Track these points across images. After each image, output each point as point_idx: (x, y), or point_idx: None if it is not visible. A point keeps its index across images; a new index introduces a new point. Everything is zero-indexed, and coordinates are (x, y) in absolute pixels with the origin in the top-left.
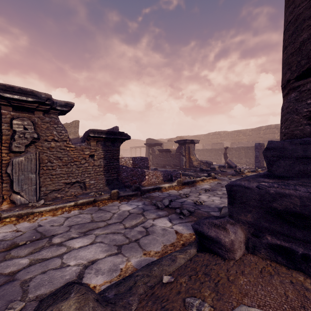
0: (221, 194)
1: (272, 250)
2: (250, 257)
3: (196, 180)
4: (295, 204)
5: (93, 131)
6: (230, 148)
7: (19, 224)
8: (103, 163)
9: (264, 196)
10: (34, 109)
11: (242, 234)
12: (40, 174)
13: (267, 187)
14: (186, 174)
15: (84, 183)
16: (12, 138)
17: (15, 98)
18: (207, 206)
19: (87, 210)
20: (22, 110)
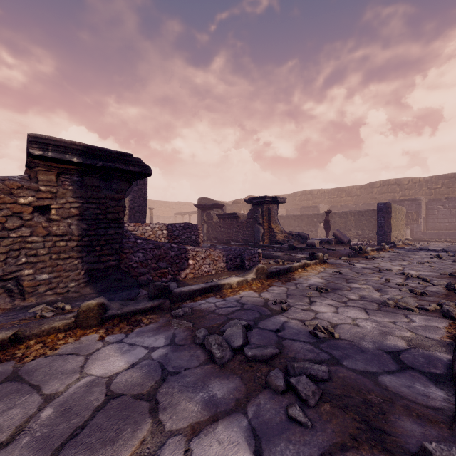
0: (358, 300)
1: None
2: None
3: (293, 266)
4: None
5: (40, 143)
6: (331, 213)
7: None
8: (77, 229)
9: None
10: None
11: None
12: None
13: None
14: (269, 254)
15: (17, 282)
16: None
17: None
18: (353, 345)
19: None
20: None
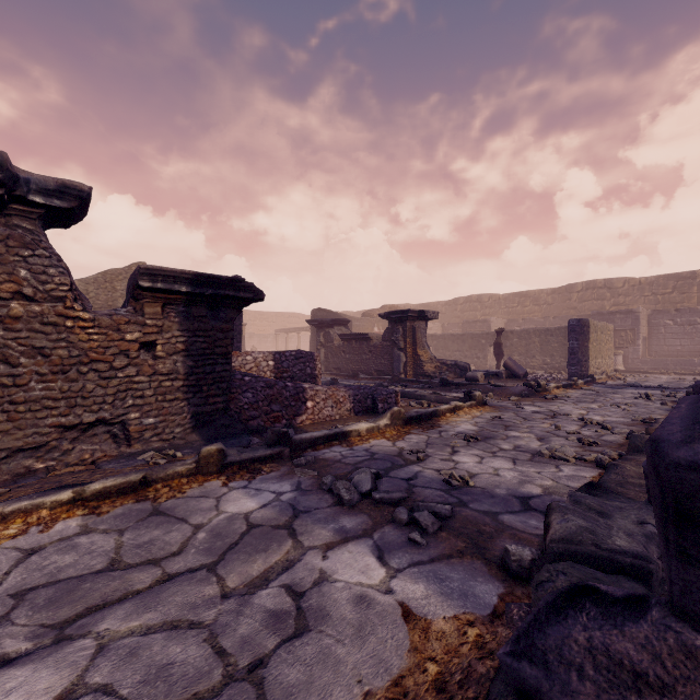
0: (511, 450)
1: None
2: None
3: (439, 409)
4: None
5: (150, 274)
6: (506, 332)
7: None
8: (183, 367)
9: None
10: None
11: None
12: None
13: None
14: (411, 393)
15: (124, 426)
16: None
17: None
18: (485, 491)
19: (111, 517)
20: None
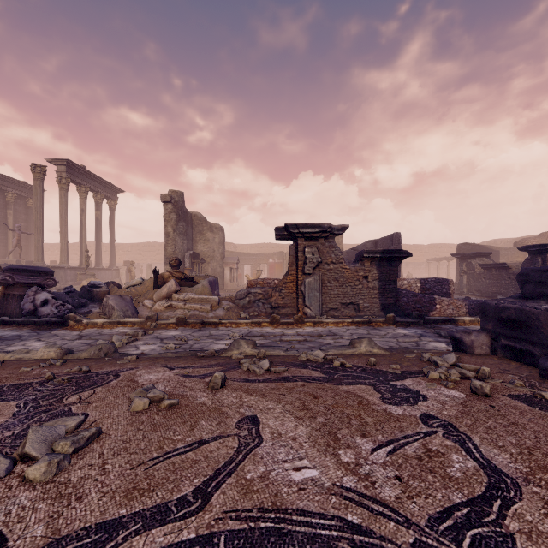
0: None
1: (504, 349)
2: (491, 356)
3: None
4: (512, 313)
5: (367, 252)
6: None
7: (316, 327)
8: (377, 285)
9: (496, 309)
10: (318, 237)
11: (486, 339)
12: (322, 293)
13: (501, 303)
14: None
15: (358, 306)
16: (304, 263)
17: (307, 232)
18: None
19: (363, 327)
20: (310, 239)
